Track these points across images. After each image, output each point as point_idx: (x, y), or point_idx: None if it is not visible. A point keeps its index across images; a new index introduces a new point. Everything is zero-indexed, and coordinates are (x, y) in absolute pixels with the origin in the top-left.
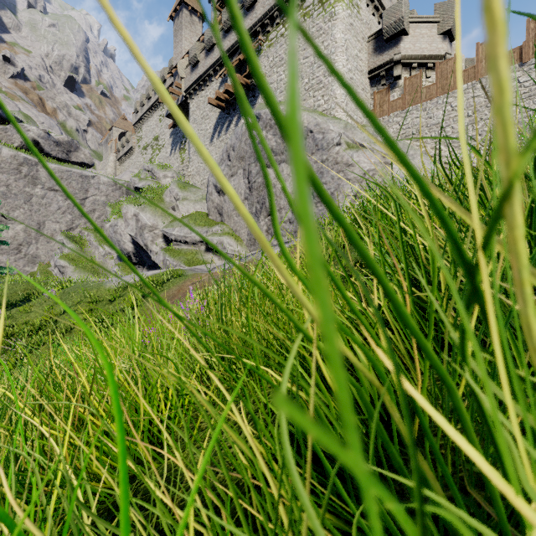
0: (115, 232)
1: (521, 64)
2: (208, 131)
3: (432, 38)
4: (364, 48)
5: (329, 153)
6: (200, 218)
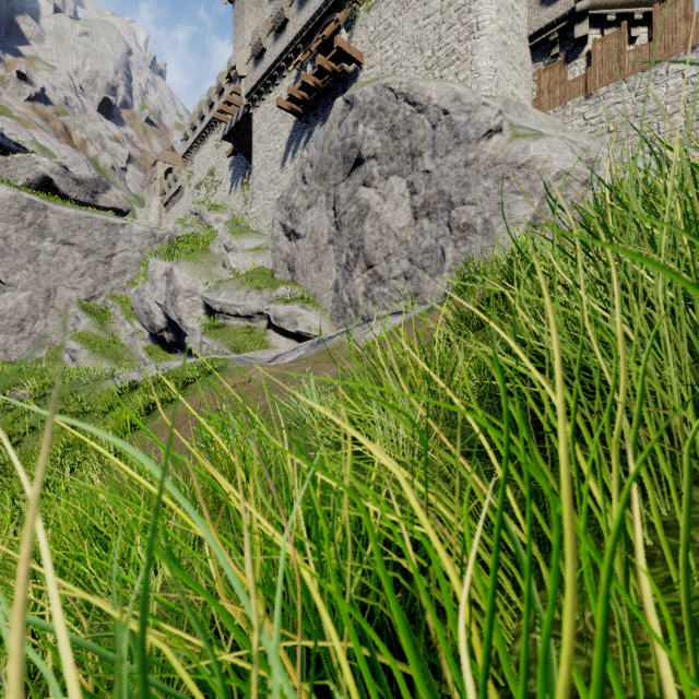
0: (141, 300)
1: None
2: (279, 151)
3: None
4: None
5: (480, 148)
6: (261, 276)
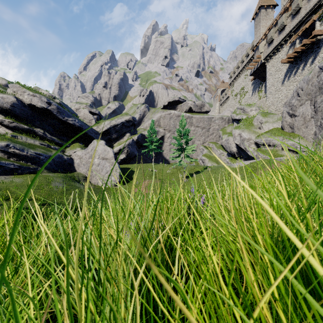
0: (227, 143)
1: None
2: (280, 78)
3: None
4: None
5: None
6: (277, 131)
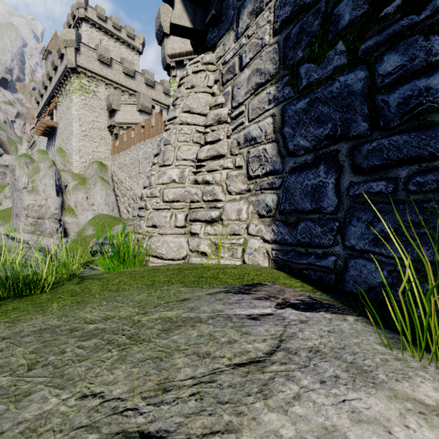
0: None
1: (144, 141)
2: (45, 147)
3: (134, 113)
4: (103, 114)
5: (20, 193)
6: (5, 213)
